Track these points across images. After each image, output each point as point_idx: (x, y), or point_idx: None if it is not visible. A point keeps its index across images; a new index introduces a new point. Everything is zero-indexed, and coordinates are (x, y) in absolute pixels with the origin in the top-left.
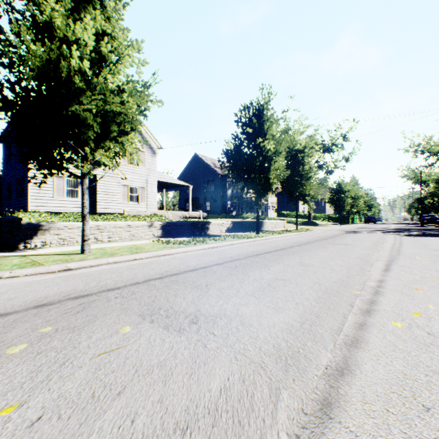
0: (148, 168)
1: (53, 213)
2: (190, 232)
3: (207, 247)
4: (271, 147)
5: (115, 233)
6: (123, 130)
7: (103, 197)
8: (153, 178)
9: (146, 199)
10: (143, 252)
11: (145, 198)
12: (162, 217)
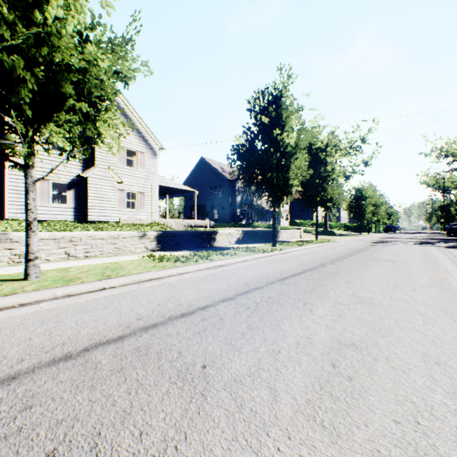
0: (148, 171)
1: None
2: (193, 243)
3: (212, 265)
4: (291, 141)
5: (94, 246)
6: (89, 100)
7: (95, 203)
8: (153, 182)
9: (146, 205)
10: (119, 275)
11: (145, 205)
12: (164, 225)
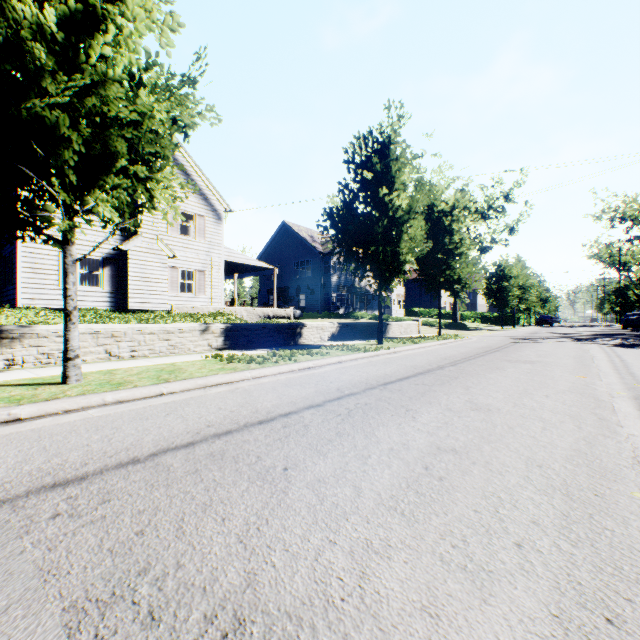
0: (210, 241)
1: (59, 310)
2: (271, 340)
3: (297, 367)
4: (402, 203)
5: (143, 343)
6: (142, 158)
7: (138, 286)
8: (217, 256)
9: (207, 288)
10: (179, 379)
11: (206, 287)
12: (232, 316)
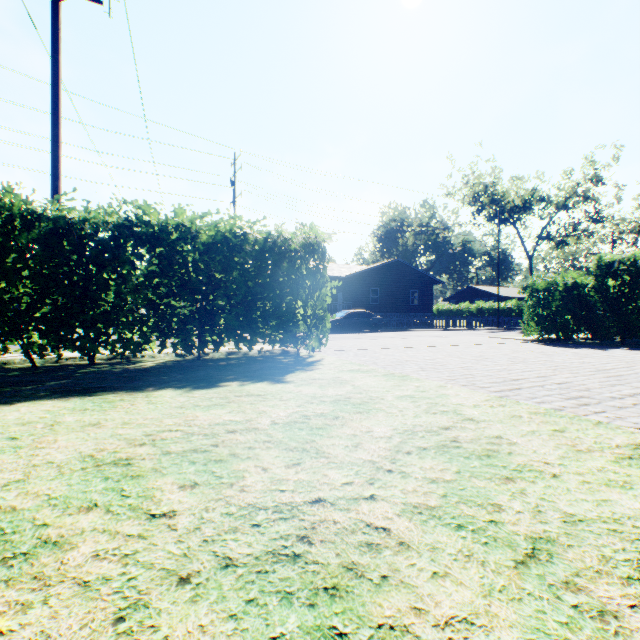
0: None
1: None
2: None
3: None
4: None
5: None
6: None
7: None
8: None
9: None
10: None
11: None
12: None
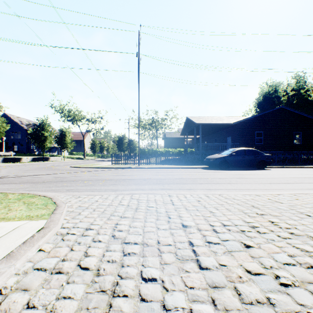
0: None
1: None
2: (14, 161)
3: (24, 163)
4: (48, 134)
5: None
6: None
7: None
8: None
9: None
10: (6, 164)
11: None
12: None
